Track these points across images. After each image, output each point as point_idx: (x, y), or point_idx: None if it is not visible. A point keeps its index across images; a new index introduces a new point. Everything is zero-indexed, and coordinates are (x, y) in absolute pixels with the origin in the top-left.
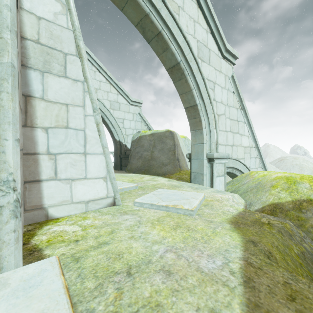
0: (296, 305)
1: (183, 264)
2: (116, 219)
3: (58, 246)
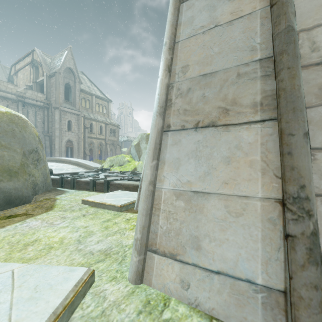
0: (7, 221)
1: (51, 221)
2: (111, 239)
3: (135, 216)
